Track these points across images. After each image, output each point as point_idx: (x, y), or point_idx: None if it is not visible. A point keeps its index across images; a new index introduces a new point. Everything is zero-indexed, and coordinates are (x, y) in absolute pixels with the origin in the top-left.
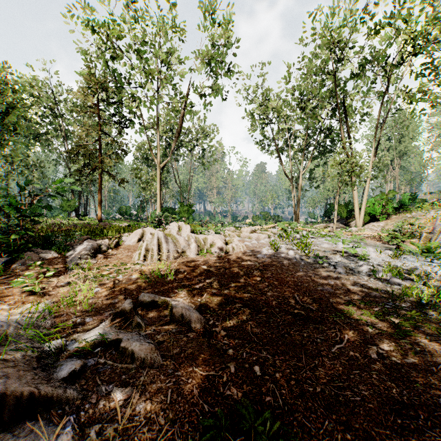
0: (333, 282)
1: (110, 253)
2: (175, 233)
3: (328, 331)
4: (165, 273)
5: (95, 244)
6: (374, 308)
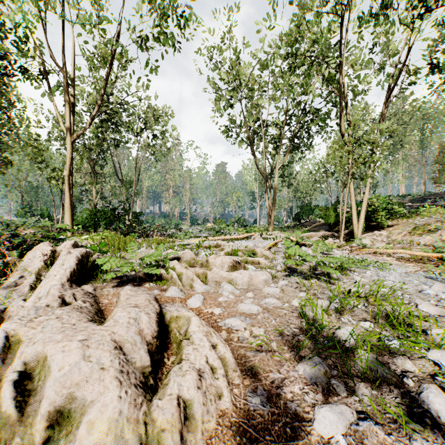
0: None
1: None
2: None
3: None
4: None
5: None
6: None
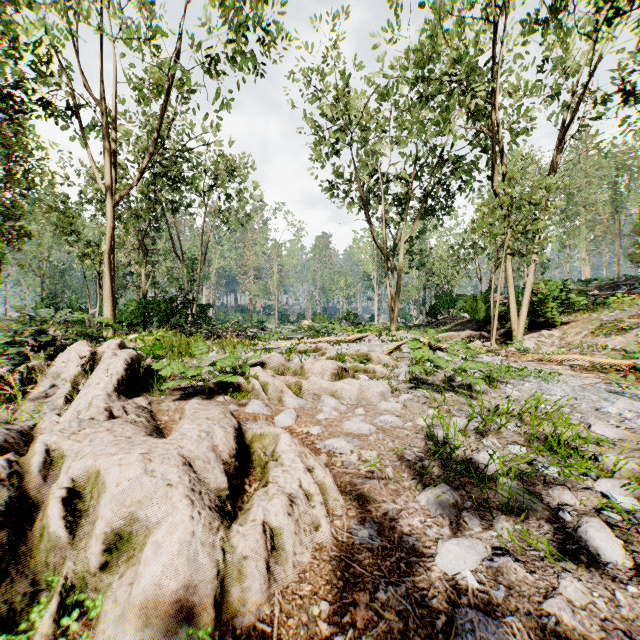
0: None
1: None
2: None
3: None
4: None
5: None
6: None
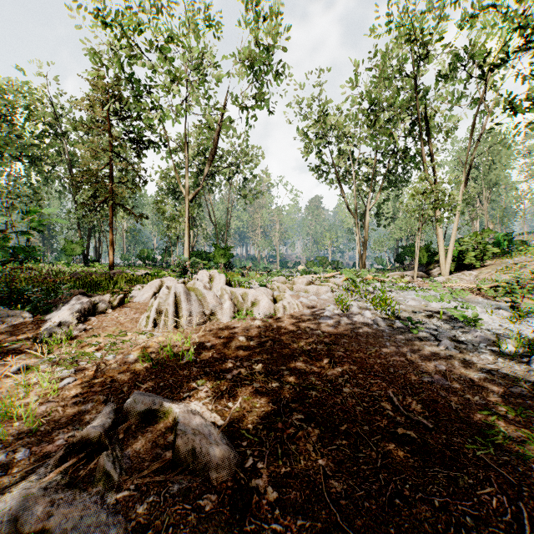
0: (445, 367)
1: (109, 316)
2: (201, 287)
3: (479, 492)
4: (179, 352)
5: (87, 303)
6: (533, 423)
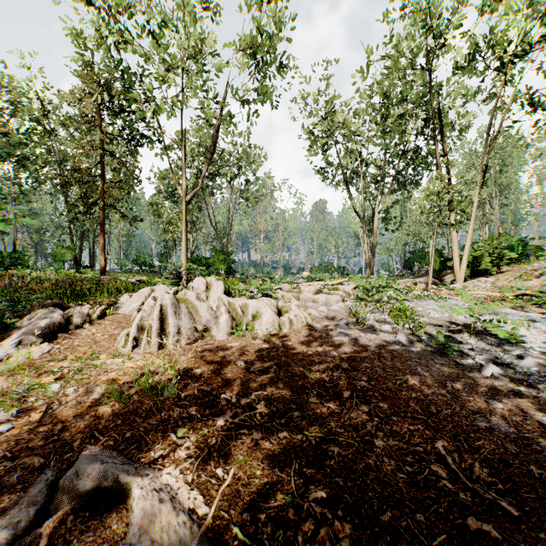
0: (501, 405)
1: (84, 331)
2: (193, 298)
3: None
4: (157, 385)
5: (58, 316)
6: None
